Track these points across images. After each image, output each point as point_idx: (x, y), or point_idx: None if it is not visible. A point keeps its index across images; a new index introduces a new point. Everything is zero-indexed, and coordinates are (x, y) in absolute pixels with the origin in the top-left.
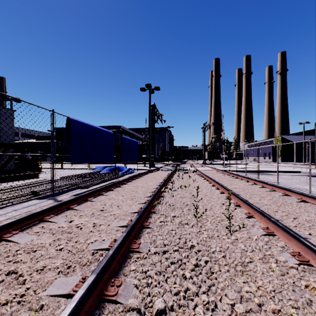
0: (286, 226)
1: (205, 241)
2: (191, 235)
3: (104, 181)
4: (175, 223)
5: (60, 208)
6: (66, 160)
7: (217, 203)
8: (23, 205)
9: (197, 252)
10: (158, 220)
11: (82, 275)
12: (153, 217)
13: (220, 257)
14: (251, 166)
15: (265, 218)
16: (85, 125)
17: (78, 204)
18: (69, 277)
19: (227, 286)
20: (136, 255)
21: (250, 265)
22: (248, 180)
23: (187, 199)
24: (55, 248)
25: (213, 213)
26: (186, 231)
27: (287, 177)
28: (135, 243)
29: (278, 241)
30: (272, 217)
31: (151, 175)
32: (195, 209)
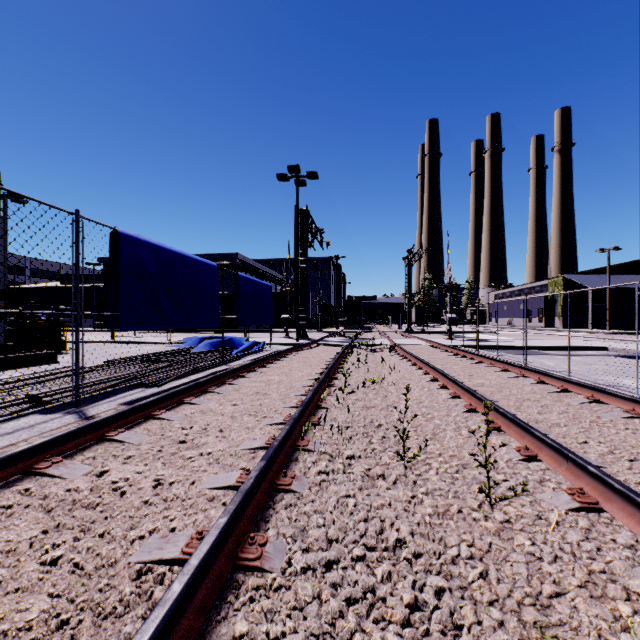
0: (633, 491)
1: (429, 527)
2: (395, 509)
3: (198, 371)
4: (353, 477)
5: (82, 439)
6: (110, 325)
7: (447, 422)
8: (4, 429)
9: (414, 562)
10: (314, 470)
11: None
12: (301, 461)
13: (475, 577)
14: (503, 337)
15: (569, 465)
16: (153, 248)
17: (128, 426)
18: None
19: None
20: (252, 579)
21: (557, 606)
22: (505, 367)
23: (378, 411)
24: (40, 557)
25: (441, 446)
26: (381, 499)
27: (582, 361)
28: (252, 542)
29: (613, 527)
30: (590, 464)
31: (299, 356)
32: (398, 437)
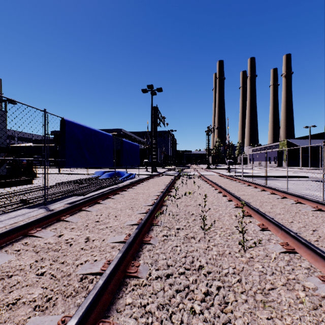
0: (310, 243)
1: (215, 260)
2: (199, 252)
3: (103, 188)
4: (179, 238)
5: (50, 220)
6: (60, 165)
7: (225, 212)
8: (10, 215)
9: (207, 275)
10: (161, 234)
11: (64, 313)
12: (154, 230)
13: (235, 282)
14: (256, 171)
15: (282, 232)
16: (81, 127)
17: (71, 214)
18: (47, 316)
19: (247, 323)
20: (133, 281)
21: (272, 293)
22: (255, 186)
23: (192, 207)
24: (36, 271)
25: (222, 224)
26: (193, 248)
27: (295, 183)
28: (133, 265)
29: (300, 260)
30: (291, 231)
31: (153, 181)
32: (201, 219)
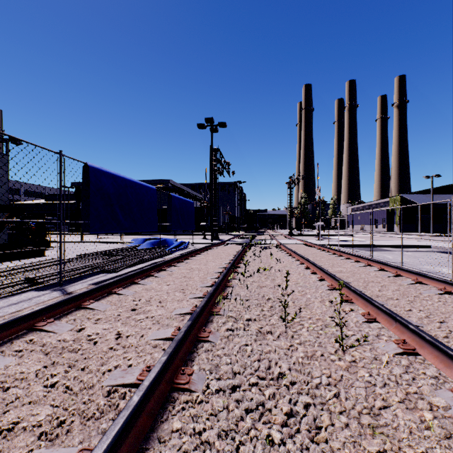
0: (438, 341)
1: (301, 365)
2: (278, 353)
3: (142, 262)
4: (250, 333)
5: (66, 307)
6: (82, 230)
7: (315, 297)
8: (11, 301)
9: (290, 387)
10: (224, 328)
11: (82, 443)
12: (215, 322)
13: (331, 397)
14: (357, 238)
15: (397, 324)
16: (112, 176)
17: (96, 299)
18: (56, 448)
19: None
20: (183, 396)
21: (384, 414)
22: (357, 259)
23: (268, 289)
24: (44, 382)
25: (311, 313)
26: (269, 347)
27: (412, 255)
28: (183, 373)
29: (424, 365)
30: (410, 324)
31: (213, 252)
32: (281, 306)
